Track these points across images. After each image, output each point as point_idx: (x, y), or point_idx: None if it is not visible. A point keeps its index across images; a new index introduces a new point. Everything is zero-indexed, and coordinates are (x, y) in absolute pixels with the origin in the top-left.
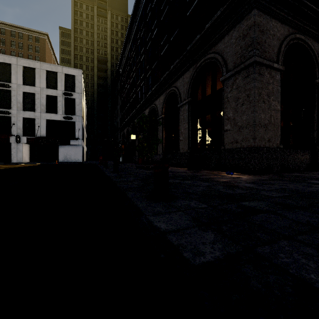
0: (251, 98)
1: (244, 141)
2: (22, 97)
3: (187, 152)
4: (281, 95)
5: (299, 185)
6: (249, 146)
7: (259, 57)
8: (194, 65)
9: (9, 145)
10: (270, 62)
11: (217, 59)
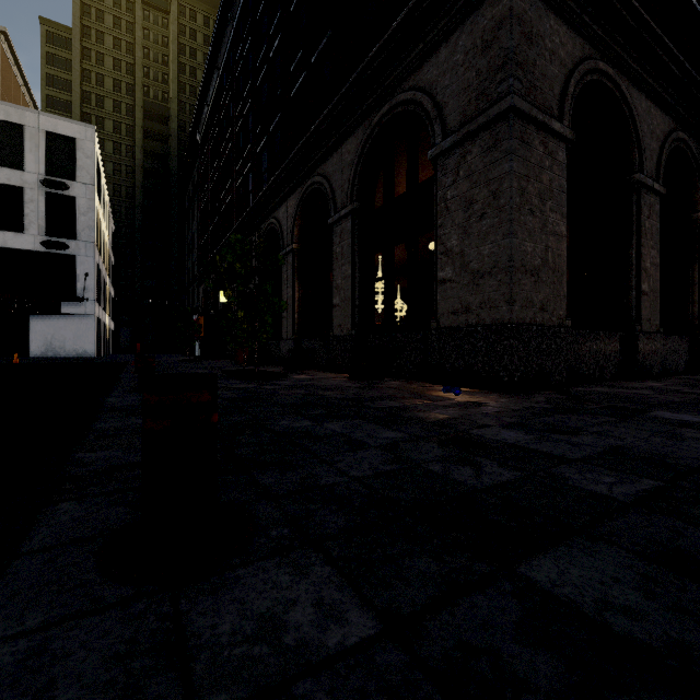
0: (504, 202)
1: (487, 308)
2: None
3: (351, 336)
4: (567, 203)
5: (643, 430)
6: (499, 322)
7: (522, 99)
8: (366, 120)
9: None
10: (545, 115)
11: (420, 105)
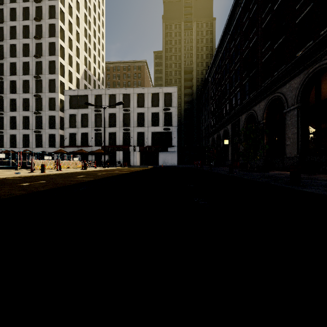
0: None
1: None
2: (136, 117)
3: (296, 157)
4: None
5: None
6: None
7: None
8: (305, 70)
9: (129, 153)
10: None
11: None
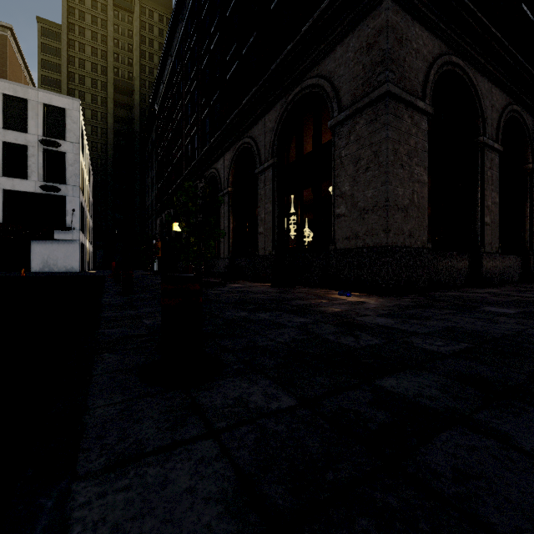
0: (382, 159)
1: (370, 235)
2: None
3: (271, 255)
4: (429, 159)
5: (472, 318)
6: (379, 245)
7: (395, 86)
8: (283, 98)
9: None
10: (412, 96)
11: (322, 88)
